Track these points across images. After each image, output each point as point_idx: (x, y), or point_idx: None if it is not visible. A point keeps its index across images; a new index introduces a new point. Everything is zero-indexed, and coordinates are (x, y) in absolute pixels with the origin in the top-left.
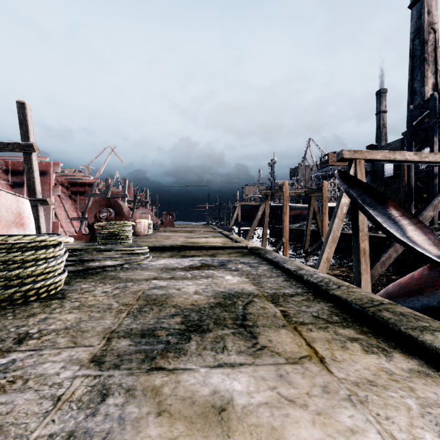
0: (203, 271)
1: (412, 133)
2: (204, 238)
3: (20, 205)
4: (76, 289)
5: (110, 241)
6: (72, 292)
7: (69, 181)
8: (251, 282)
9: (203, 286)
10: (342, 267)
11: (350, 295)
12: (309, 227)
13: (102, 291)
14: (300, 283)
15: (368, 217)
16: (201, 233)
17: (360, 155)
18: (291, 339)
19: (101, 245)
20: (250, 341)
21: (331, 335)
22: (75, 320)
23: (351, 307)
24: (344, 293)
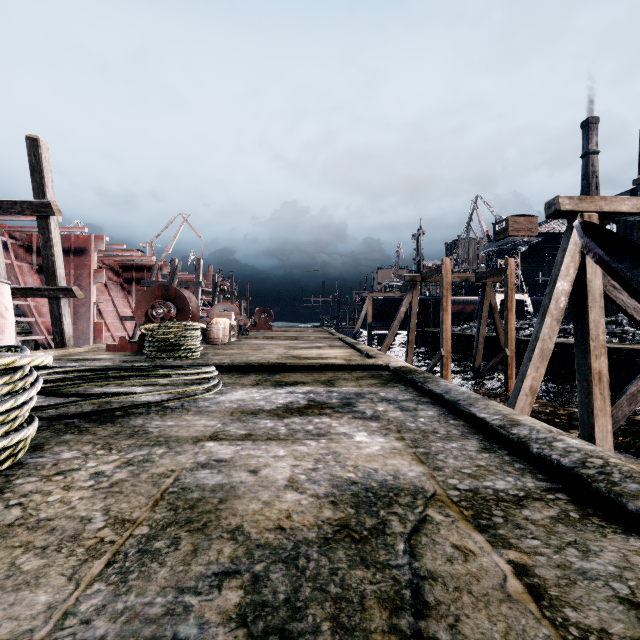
0: (311, 418)
1: None
2: (315, 350)
3: None
4: (44, 465)
5: (164, 354)
6: (30, 473)
7: (121, 264)
8: (412, 451)
9: (309, 462)
10: (542, 398)
11: None
12: (483, 331)
13: (94, 471)
14: (521, 459)
15: None
16: (312, 340)
17: (591, 205)
18: None
19: (146, 362)
20: None
21: None
22: None
23: None
24: None
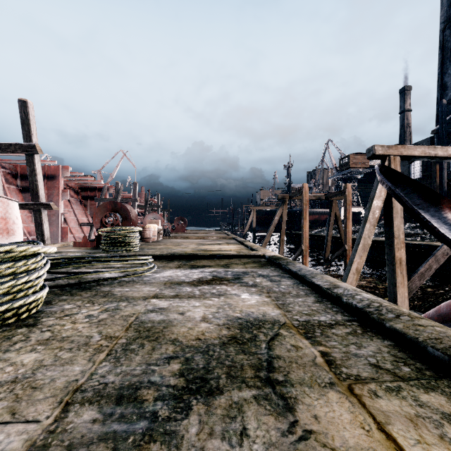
0: (215, 286)
1: (445, 130)
2: (217, 245)
3: (6, 209)
4: (55, 311)
5: (115, 248)
6: (49, 316)
7: (80, 186)
8: (274, 303)
9: (214, 308)
10: (368, 277)
11: (421, 332)
12: (330, 233)
13: (87, 314)
14: (338, 306)
15: (421, 222)
16: (214, 239)
17: (395, 151)
18: (350, 414)
19: (103, 253)
20: (284, 417)
21: (411, 406)
22: (33, 364)
23: (427, 352)
24: (409, 327)
